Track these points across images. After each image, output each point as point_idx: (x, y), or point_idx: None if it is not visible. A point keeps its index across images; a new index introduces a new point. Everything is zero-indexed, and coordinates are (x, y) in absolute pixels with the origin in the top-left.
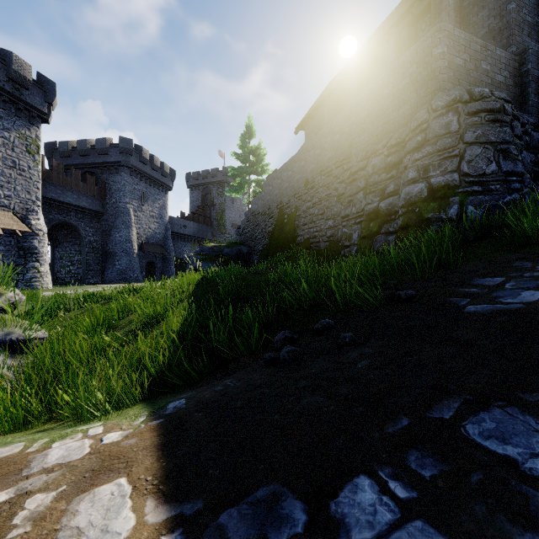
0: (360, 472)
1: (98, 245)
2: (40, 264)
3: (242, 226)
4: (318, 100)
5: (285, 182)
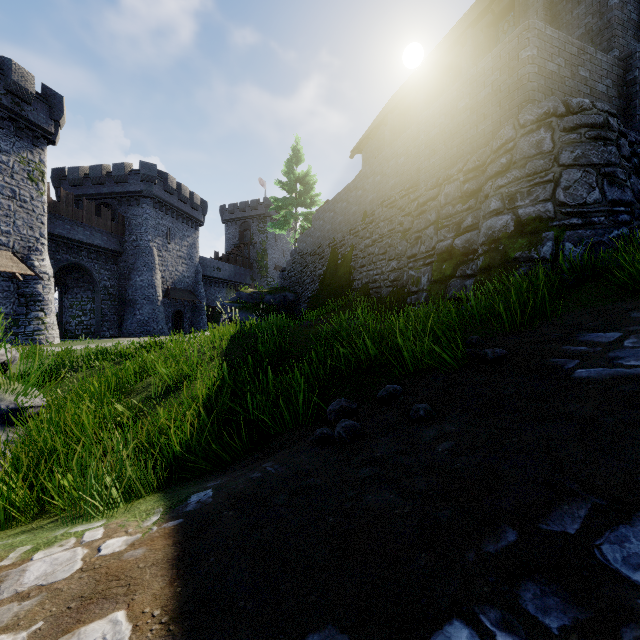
0: (452, 614)
1: (116, 291)
2: (45, 313)
3: (287, 268)
4: (378, 117)
5: (338, 215)
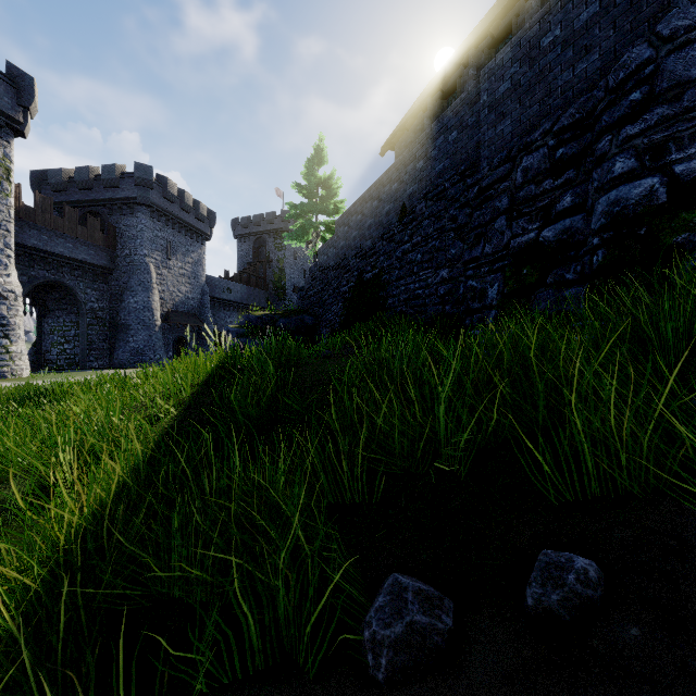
0: None
1: (105, 314)
2: (11, 340)
3: (305, 286)
4: (415, 105)
5: (367, 217)
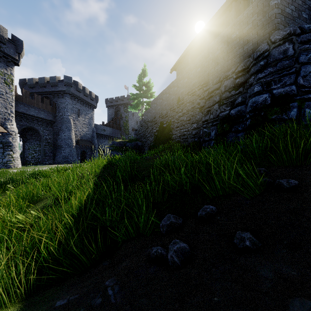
0: None
1: (51, 141)
2: (13, 152)
3: (138, 129)
4: (184, 52)
5: (164, 101)
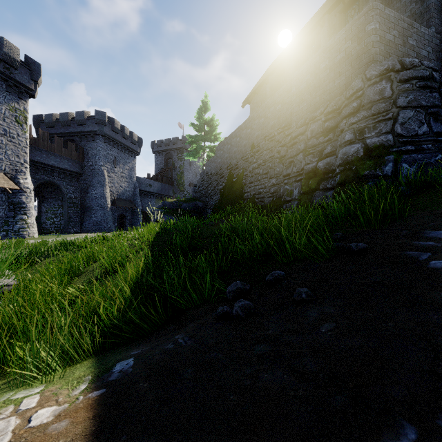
0: None
1: (78, 201)
2: (28, 216)
3: (197, 184)
4: (262, 79)
5: (234, 147)
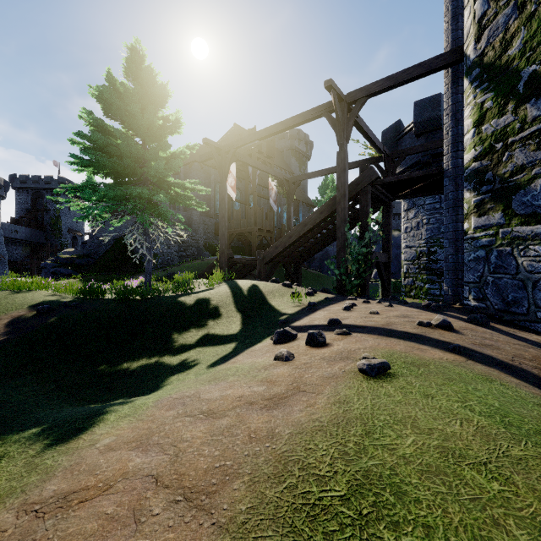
0: None
1: None
2: None
3: (88, 243)
4: None
5: (118, 229)
